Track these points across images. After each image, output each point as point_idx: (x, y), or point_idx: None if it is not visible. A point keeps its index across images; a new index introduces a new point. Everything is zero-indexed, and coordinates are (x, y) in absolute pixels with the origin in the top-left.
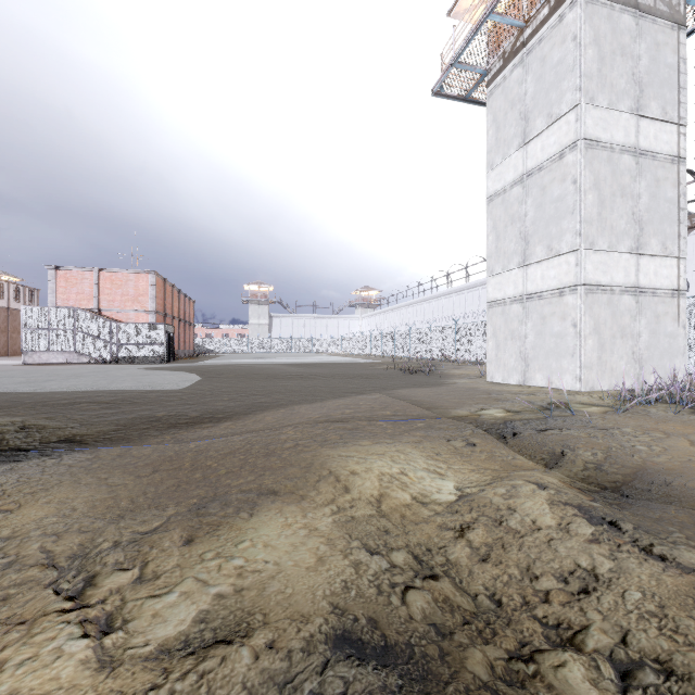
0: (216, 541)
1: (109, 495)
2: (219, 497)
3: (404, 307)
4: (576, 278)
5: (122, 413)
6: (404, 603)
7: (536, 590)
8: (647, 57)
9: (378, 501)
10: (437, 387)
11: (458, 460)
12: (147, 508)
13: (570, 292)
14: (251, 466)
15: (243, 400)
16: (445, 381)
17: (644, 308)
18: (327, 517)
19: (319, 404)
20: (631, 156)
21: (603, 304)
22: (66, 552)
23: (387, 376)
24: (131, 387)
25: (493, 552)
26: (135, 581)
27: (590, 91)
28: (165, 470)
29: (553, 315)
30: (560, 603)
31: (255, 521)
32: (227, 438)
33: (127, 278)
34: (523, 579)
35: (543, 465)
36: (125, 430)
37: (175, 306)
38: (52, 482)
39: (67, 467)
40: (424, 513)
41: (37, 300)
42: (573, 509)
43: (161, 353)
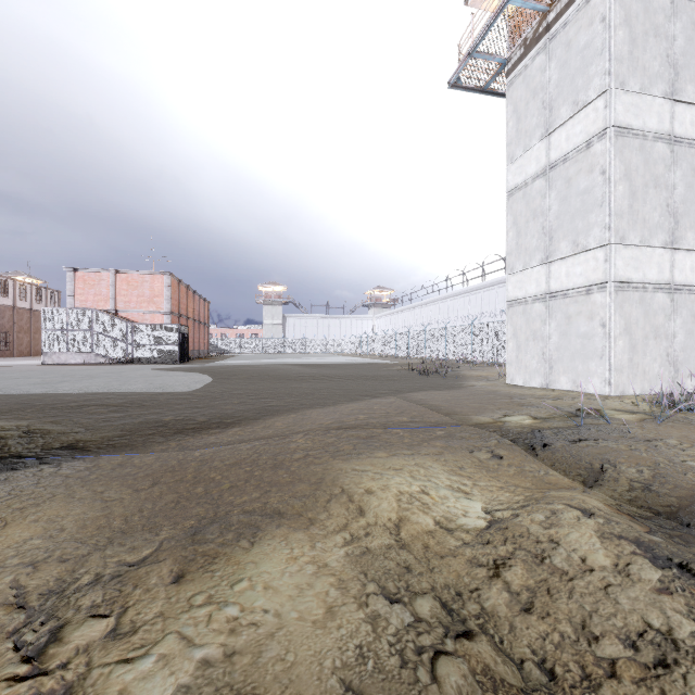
0: (210, 579)
1: (102, 513)
2: (219, 519)
3: (418, 307)
4: (604, 275)
5: (129, 417)
6: (434, 678)
7: (598, 657)
8: (683, 37)
9: (397, 526)
10: (454, 390)
11: (484, 476)
12: (140, 530)
13: (598, 290)
14: (257, 480)
15: (254, 403)
16: (463, 383)
17: (679, 307)
18: (338, 548)
19: (332, 408)
20: (665, 144)
21: (634, 303)
22: (41, 588)
23: (401, 377)
24: (142, 388)
25: (537, 599)
26: (108, 635)
27: (620, 75)
28: (166, 483)
29: (579, 314)
30: (633, 680)
31: (256, 553)
32: (234, 446)
33: (143, 279)
34: (579, 640)
35: (581, 482)
36: (130, 436)
37: (190, 307)
38: (45, 496)
39: (64, 478)
40: (449, 542)
41: (58, 301)
42: (630, 545)
43: (175, 353)
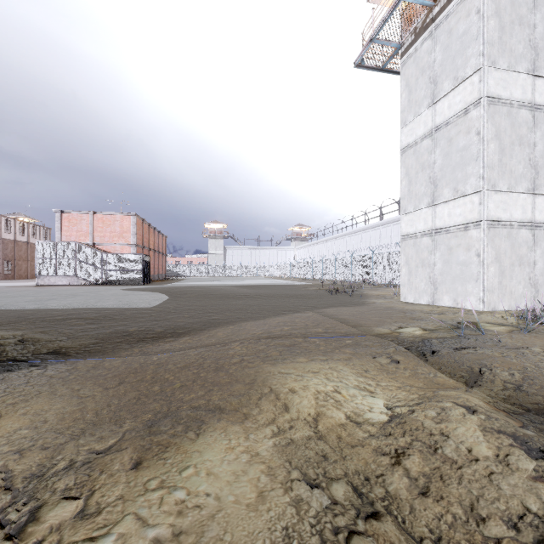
0: (162, 466)
1: (78, 407)
2: (171, 414)
3: (330, 240)
4: (479, 215)
5: (102, 328)
6: None
7: (485, 536)
8: (542, 25)
9: (315, 420)
10: (359, 306)
11: (385, 377)
12: (108, 422)
13: (474, 227)
14: (202, 380)
15: (200, 317)
16: (366, 301)
17: (539, 240)
18: (268, 439)
19: (262, 321)
20: (528, 111)
21: (503, 237)
22: (25, 472)
23: (317, 296)
24: (113, 305)
25: (432, 484)
26: (77, 515)
27: (492, 56)
28: (129, 382)
29: (458, 246)
30: None
31: (201, 443)
32: (184, 352)
33: (114, 219)
34: (469, 521)
35: (463, 383)
36: (102, 343)
37: (151, 240)
38: (33, 393)
39: (48, 378)
40: (358, 434)
41: (49, 236)
42: (508, 438)
43: (140, 277)
